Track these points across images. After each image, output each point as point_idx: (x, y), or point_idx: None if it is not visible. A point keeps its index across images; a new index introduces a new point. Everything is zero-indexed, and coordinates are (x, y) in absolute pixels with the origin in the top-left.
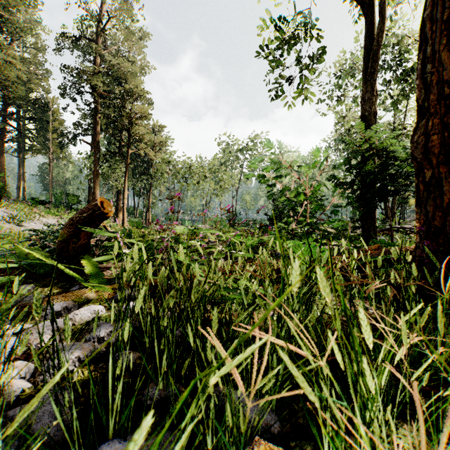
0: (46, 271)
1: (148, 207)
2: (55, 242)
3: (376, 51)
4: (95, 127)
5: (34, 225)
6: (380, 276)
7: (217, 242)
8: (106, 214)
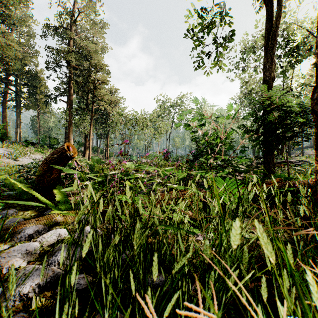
0: (28, 197)
1: (107, 146)
2: (35, 175)
3: (275, 31)
4: (69, 90)
5: (26, 160)
6: (290, 209)
7: (156, 174)
8: (71, 155)
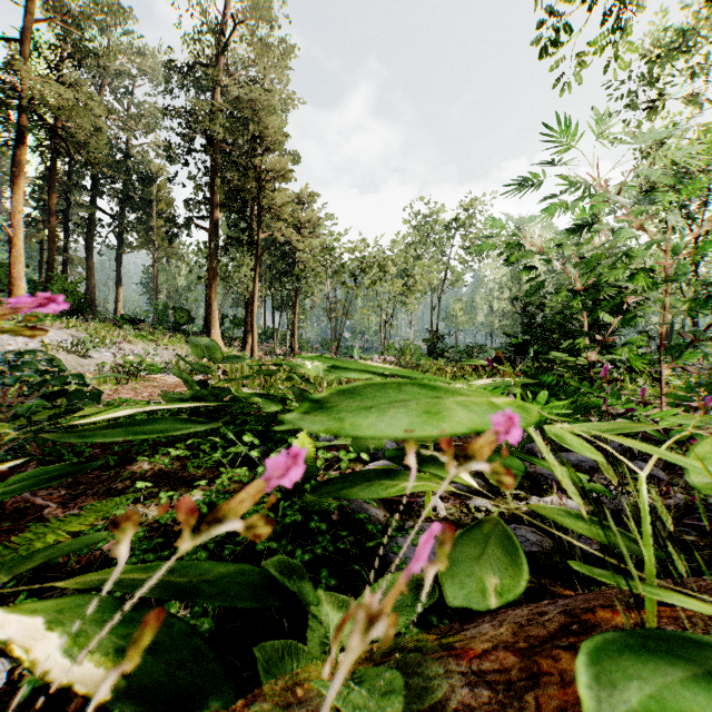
0: None
1: (293, 326)
2: None
3: None
4: (211, 201)
5: (108, 356)
6: None
7: None
8: None
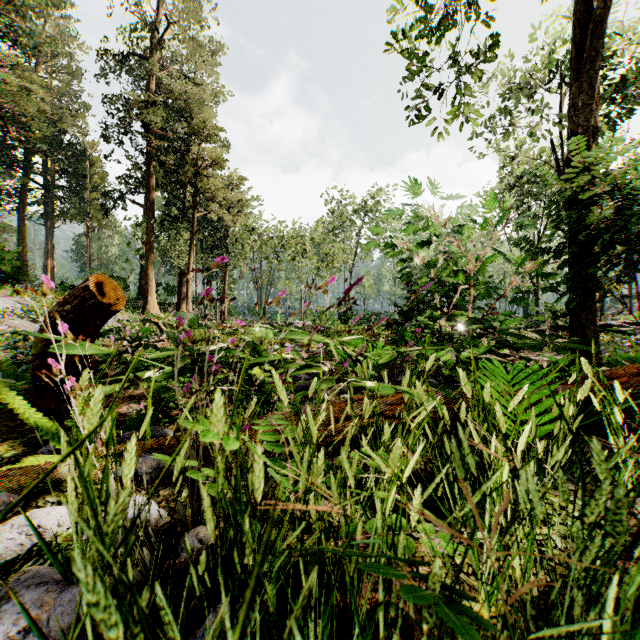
0: None
1: (224, 294)
2: None
3: (600, 18)
4: (148, 181)
5: None
6: None
7: (321, 354)
8: (109, 306)
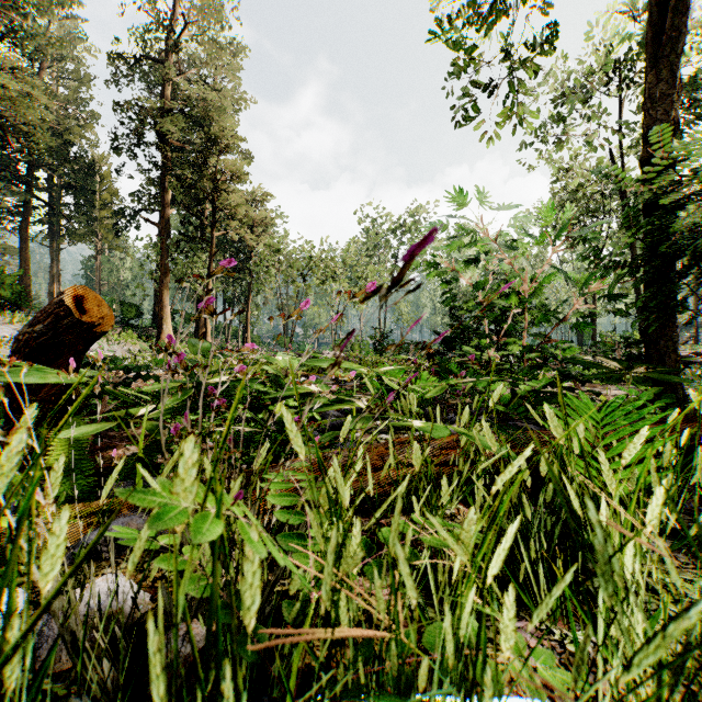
0: None
1: (246, 322)
2: None
3: None
4: (162, 197)
5: None
6: None
7: (354, 386)
8: (92, 327)
